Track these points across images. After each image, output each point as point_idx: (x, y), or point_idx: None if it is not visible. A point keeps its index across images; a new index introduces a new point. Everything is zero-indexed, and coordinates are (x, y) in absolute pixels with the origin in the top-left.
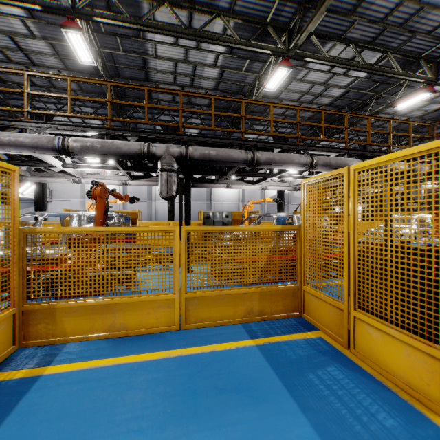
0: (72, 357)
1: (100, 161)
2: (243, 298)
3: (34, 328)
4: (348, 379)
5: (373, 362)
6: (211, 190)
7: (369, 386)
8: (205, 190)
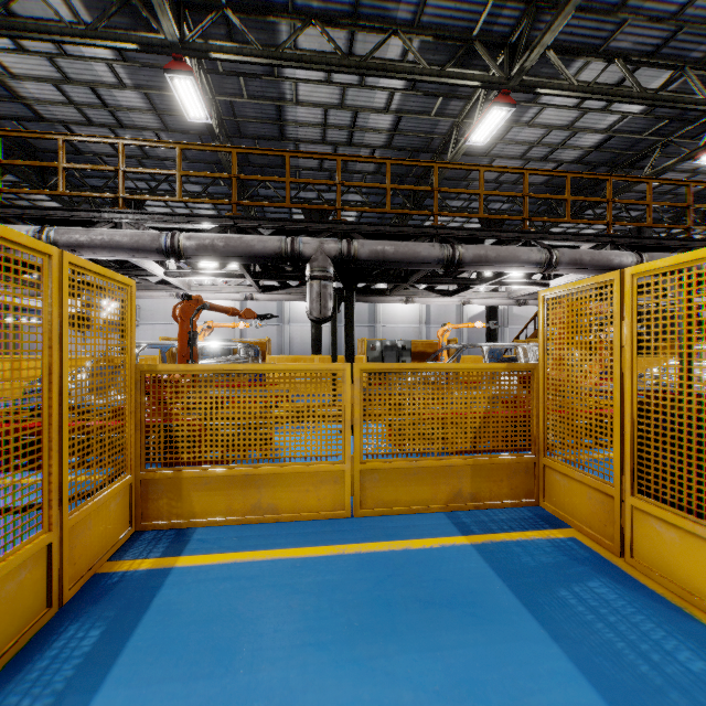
0: (208, 546)
1: (217, 266)
2: (446, 474)
3: (154, 504)
4: (625, 601)
5: (665, 578)
6: (376, 305)
7: (660, 612)
8: (366, 306)
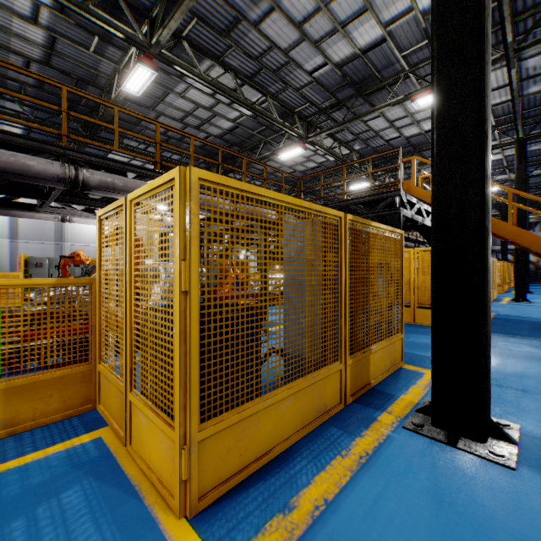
0: None
1: None
2: None
3: None
4: (85, 502)
5: (141, 458)
6: (64, 224)
7: (111, 501)
8: (52, 224)
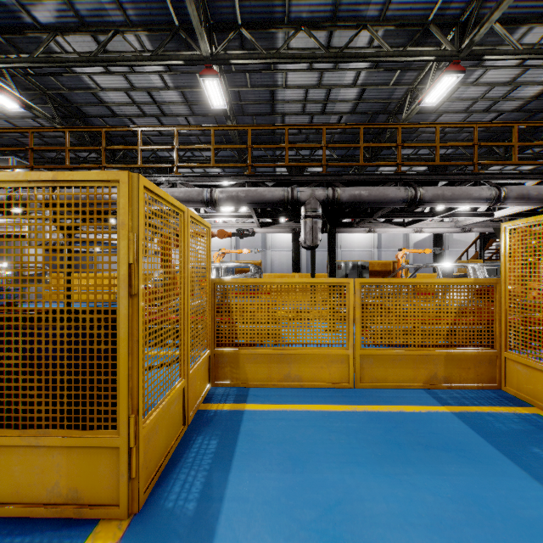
0: (261, 399)
1: (232, 210)
2: (424, 361)
3: (222, 370)
4: None
5: None
6: (337, 234)
7: None
8: None
